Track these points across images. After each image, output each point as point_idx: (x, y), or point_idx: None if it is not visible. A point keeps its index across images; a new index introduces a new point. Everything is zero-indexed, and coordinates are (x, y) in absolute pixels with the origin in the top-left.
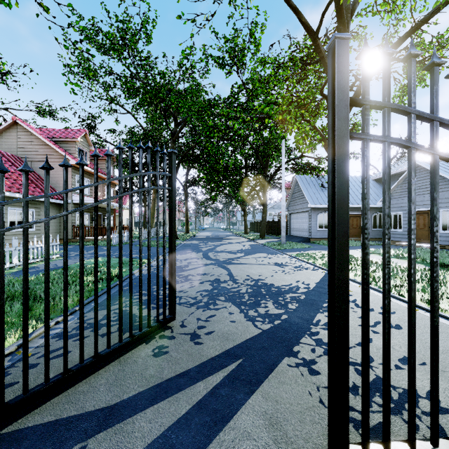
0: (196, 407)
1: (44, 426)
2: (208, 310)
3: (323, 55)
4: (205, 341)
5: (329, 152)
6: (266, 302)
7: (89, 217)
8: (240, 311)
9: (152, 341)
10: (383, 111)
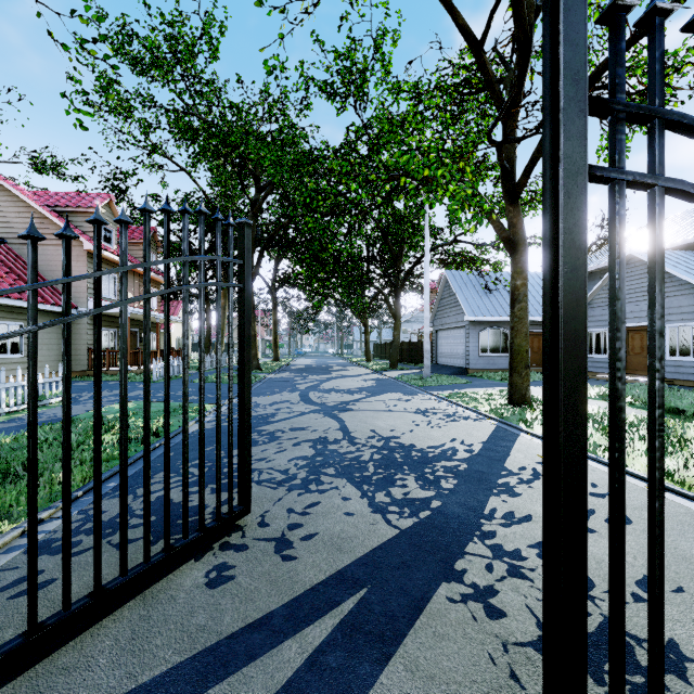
0: None
1: None
2: (307, 493)
3: (492, 78)
4: (300, 553)
5: (545, 206)
6: (404, 476)
7: (116, 336)
8: (362, 494)
9: (207, 555)
10: (650, 127)
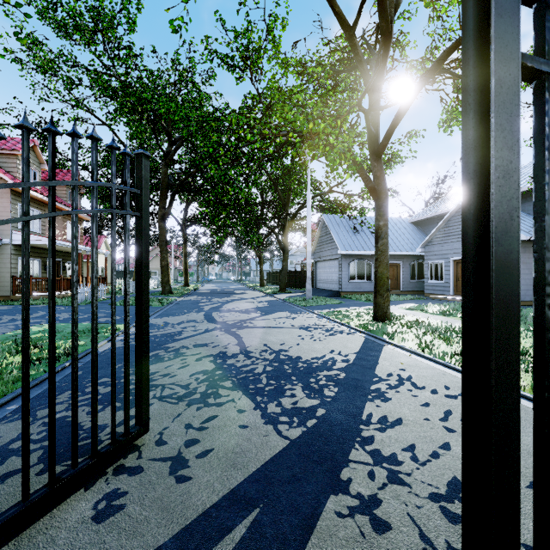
0: None
1: None
2: (206, 407)
3: (361, 58)
4: (195, 472)
5: (467, 102)
6: (292, 386)
7: (40, 265)
8: (256, 405)
9: (99, 482)
10: None
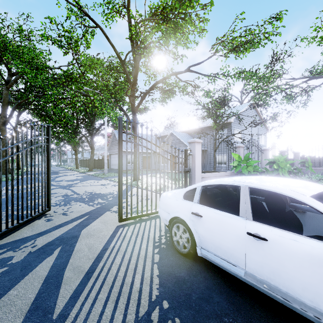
0: (75, 226)
1: (10, 242)
2: (67, 206)
3: (127, 73)
4: (71, 214)
5: (118, 144)
6: (97, 199)
7: None
8: (85, 204)
9: (41, 219)
10: (131, 135)
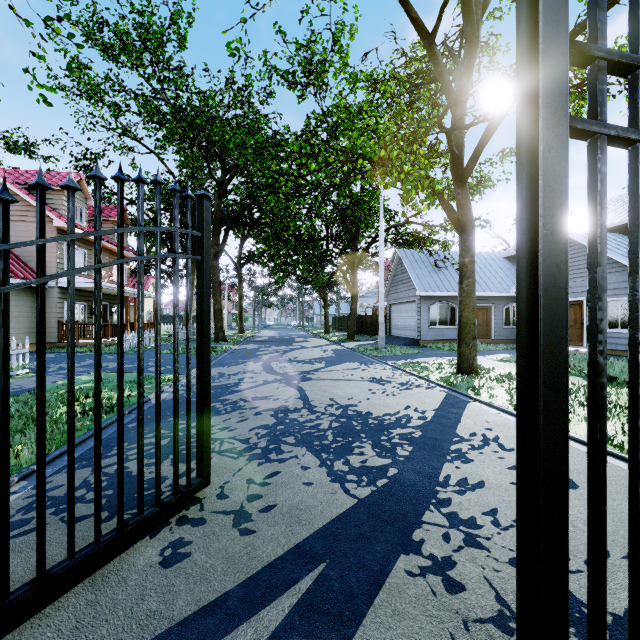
0: None
1: None
2: (267, 463)
3: (442, 69)
4: (259, 526)
5: (520, 163)
6: (361, 444)
7: (86, 309)
8: (321, 462)
9: (163, 531)
10: (631, 79)
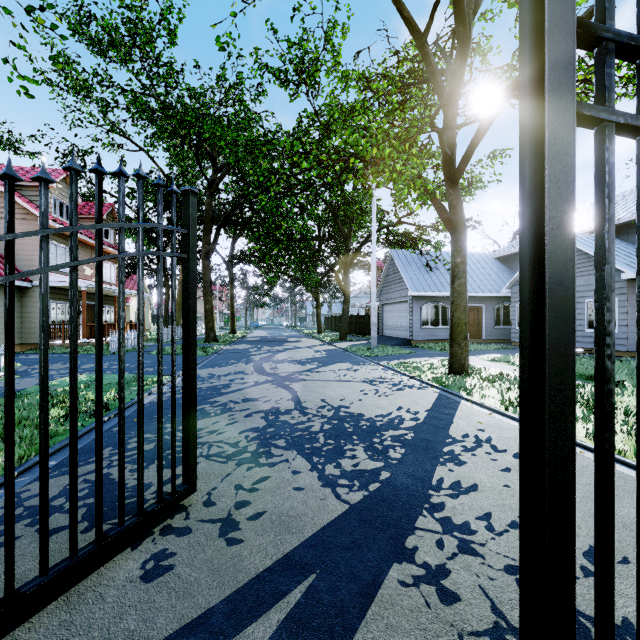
0: None
1: None
2: (257, 467)
3: (434, 69)
4: (247, 535)
5: (523, 152)
6: (353, 447)
7: None
8: (312, 466)
9: (145, 541)
10: (639, 64)
